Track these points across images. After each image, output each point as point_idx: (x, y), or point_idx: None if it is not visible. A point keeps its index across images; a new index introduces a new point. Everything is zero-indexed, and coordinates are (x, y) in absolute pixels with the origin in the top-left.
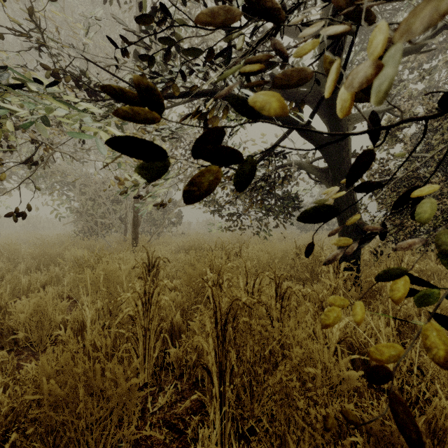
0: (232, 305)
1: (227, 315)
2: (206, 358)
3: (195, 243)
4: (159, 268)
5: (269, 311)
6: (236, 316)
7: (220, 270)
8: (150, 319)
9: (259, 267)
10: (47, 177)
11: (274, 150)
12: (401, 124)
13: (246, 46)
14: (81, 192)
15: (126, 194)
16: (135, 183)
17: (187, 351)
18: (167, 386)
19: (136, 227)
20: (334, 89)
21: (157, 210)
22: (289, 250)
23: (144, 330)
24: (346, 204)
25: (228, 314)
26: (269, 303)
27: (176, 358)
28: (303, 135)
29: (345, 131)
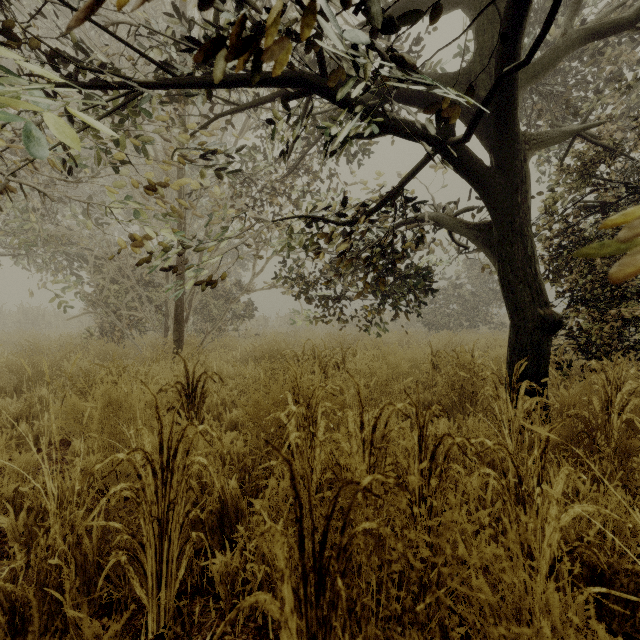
0: (338, 496)
1: (327, 521)
2: (280, 595)
3: (272, 347)
4: (206, 391)
5: (401, 473)
6: (348, 519)
7: (310, 397)
8: (172, 501)
9: (374, 386)
10: (43, 246)
11: (402, 189)
12: (600, 158)
13: (354, 27)
14: (99, 271)
15: (152, 266)
16: (168, 247)
17: (247, 557)
18: (204, 638)
19: (179, 323)
20: (530, 53)
21: (216, 298)
22: (419, 359)
23: (158, 524)
24: (524, 283)
25: (330, 518)
26: (405, 463)
27: (223, 576)
28: (453, 163)
29: (521, 159)
